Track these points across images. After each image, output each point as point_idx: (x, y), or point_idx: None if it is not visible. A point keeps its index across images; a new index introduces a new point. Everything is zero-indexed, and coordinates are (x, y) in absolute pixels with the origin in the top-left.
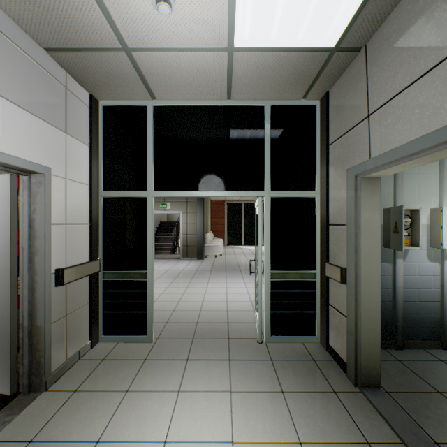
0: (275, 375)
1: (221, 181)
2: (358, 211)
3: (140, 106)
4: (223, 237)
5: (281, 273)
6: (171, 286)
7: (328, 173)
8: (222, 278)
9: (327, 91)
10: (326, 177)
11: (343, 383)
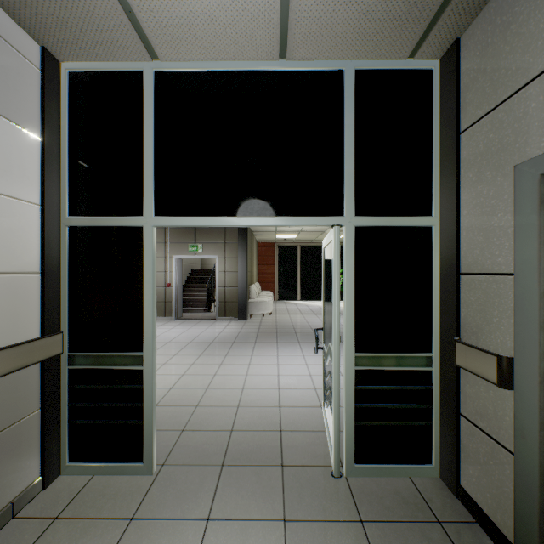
0: None
1: (269, 200)
2: None
3: (132, 72)
4: (273, 289)
5: (372, 357)
6: (198, 361)
7: (459, 183)
8: (272, 348)
9: (458, 36)
10: (455, 190)
11: None
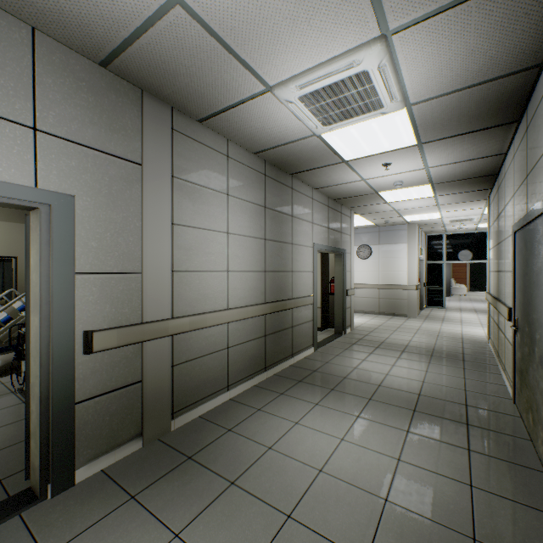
0: None
1: (471, 257)
2: None
3: (440, 235)
4: (464, 283)
5: None
6: None
7: None
8: (468, 302)
9: None
10: None
11: None
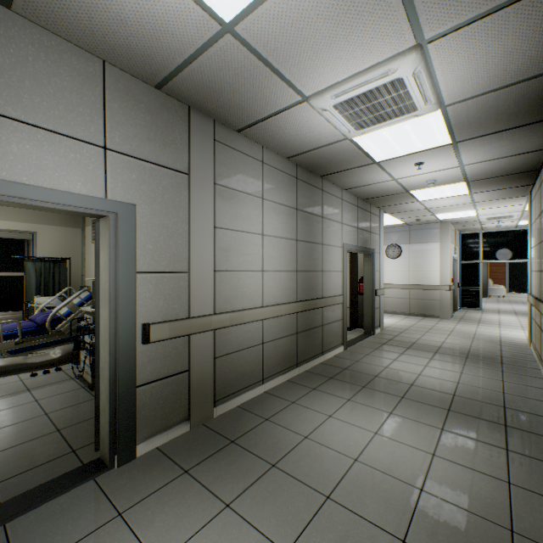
0: None
1: (511, 257)
2: None
3: (476, 233)
4: (503, 284)
5: None
6: None
7: None
8: (507, 304)
9: None
10: None
11: None
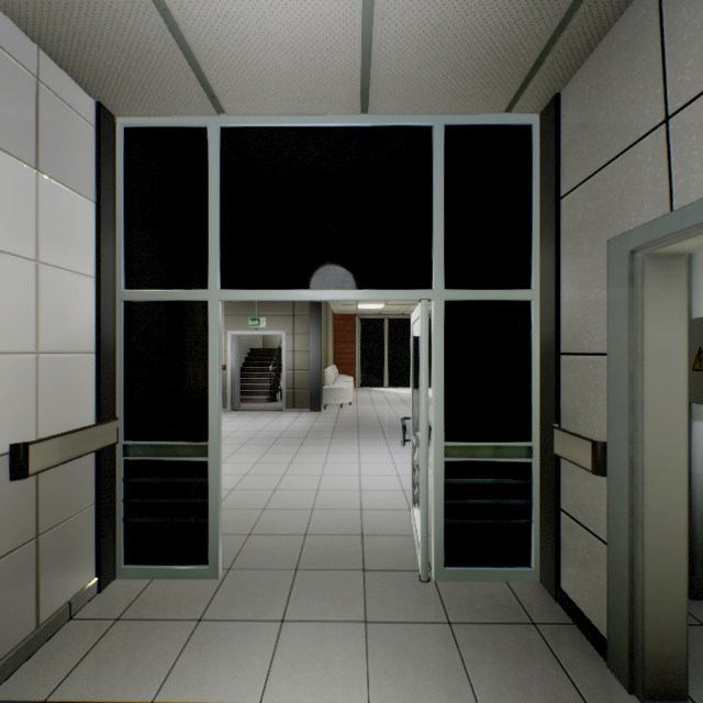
0: (460, 661)
1: (349, 271)
2: (638, 326)
3: (195, 128)
4: (353, 373)
5: (464, 447)
6: (263, 459)
7: (559, 253)
8: (352, 445)
9: (558, 91)
10: (555, 261)
11: (604, 685)
